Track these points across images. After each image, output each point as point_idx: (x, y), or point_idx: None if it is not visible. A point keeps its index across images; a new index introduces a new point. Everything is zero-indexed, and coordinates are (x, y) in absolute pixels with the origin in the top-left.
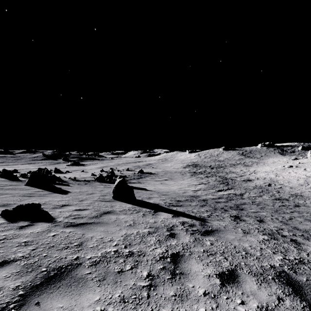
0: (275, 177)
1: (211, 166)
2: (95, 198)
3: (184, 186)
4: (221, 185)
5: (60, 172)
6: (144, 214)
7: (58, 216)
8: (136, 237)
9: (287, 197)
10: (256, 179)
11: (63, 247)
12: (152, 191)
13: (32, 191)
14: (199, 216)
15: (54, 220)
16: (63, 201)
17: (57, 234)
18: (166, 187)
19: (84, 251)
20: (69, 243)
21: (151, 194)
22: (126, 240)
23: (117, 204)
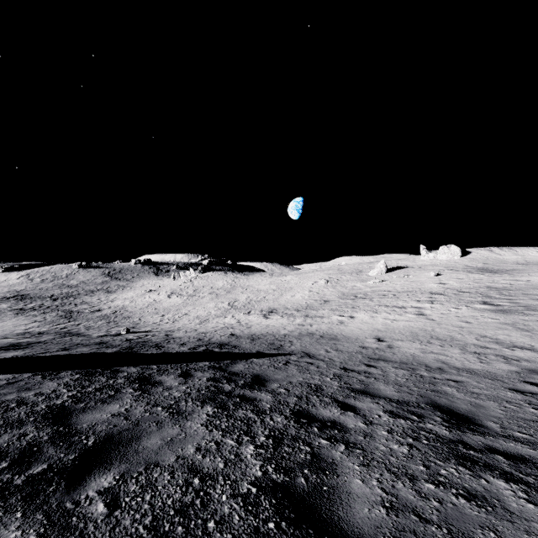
0: (129, 304)
1: (54, 297)
2: None
3: (9, 328)
4: (62, 320)
5: None
6: None
7: None
8: None
9: (119, 319)
10: (107, 308)
11: None
12: None
13: None
14: (34, 336)
15: None
16: None
17: None
18: None
19: None
20: None
21: None
22: None
23: None
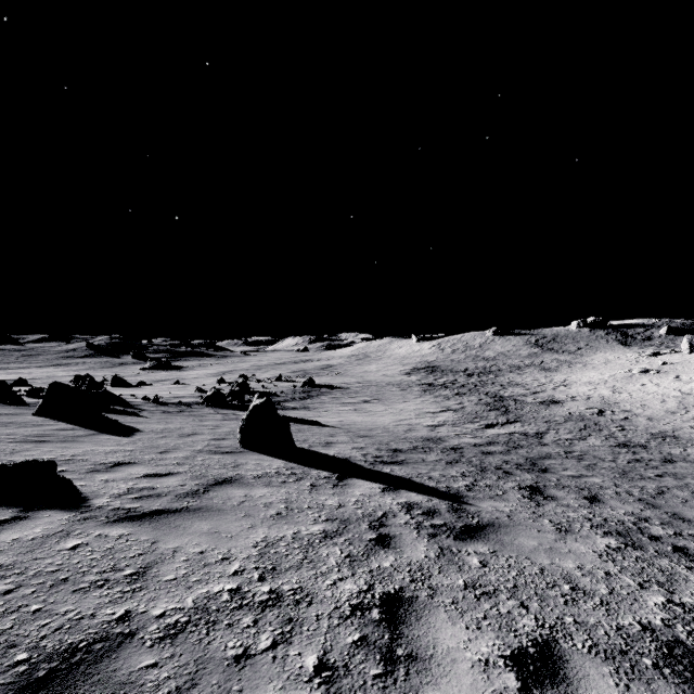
0: (612, 395)
1: (468, 372)
2: (197, 445)
3: (408, 417)
4: (491, 414)
5: (125, 385)
6: (314, 484)
7: (98, 493)
8: (292, 549)
9: (643, 439)
10: (569, 400)
11: (93, 581)
12: (335, 428)
13: (48, 428)
14: (447, 488)
15: (86, 503)
16: (118, 453)
17: (83, 543)
18: (368, 419)
19: (148, 593)
20: (111, 570)
21: (332, 435)
22: (264, 558)
23: (250, 461)
